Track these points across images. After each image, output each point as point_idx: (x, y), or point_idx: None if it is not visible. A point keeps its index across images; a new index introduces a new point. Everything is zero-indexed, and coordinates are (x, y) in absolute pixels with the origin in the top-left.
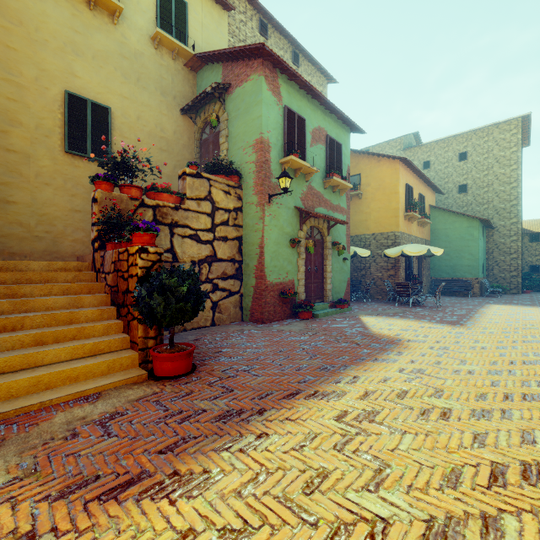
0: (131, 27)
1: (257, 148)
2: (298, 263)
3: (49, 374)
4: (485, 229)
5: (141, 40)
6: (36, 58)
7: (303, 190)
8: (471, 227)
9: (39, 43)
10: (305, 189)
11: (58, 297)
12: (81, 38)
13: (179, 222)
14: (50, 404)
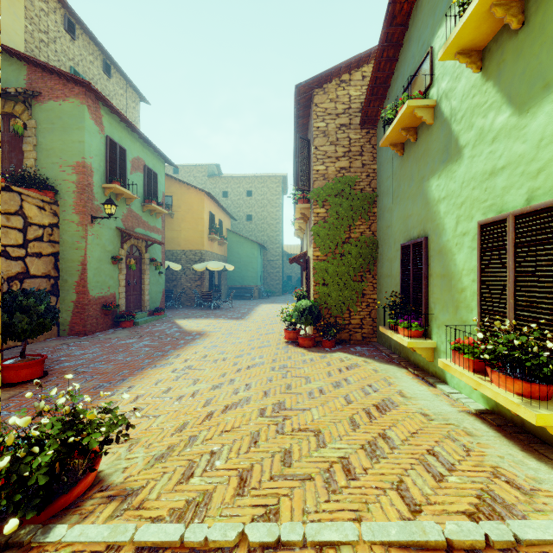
0: None
1: (79, 171)
2: (119, 278)
3: None
4: (262, 250)
5: None
6: None
7: (124, 212)
8: (253, 248)
9: None
10: (126, 211)
11: None
12: None
13: None
14: None
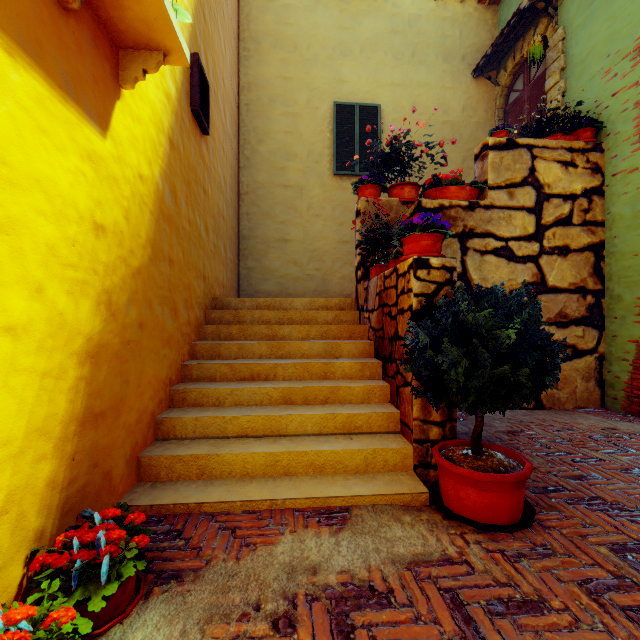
0: None
1: None
2: None
3: (288, 453)
4: None
5: None
6: (308, 79)
7: None
8: None
9: (310, 61)
10: None
11: (314, 341)
12: (348, 34)
13: (475, 229)
14: (282, 506)
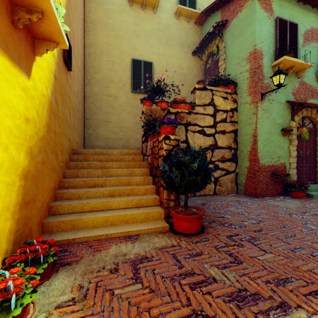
0: (163, 11)
1: (251, 59)
2: (289, 149)
3: (112, 216)
4: None
5: (169, 17)
6: (119, 45)
7: (294, 86)
8: None
9: (120, 37)
10: (297, 85)
11: (123, 169)
12: (138, 27)
13: (191, 122)
14: (111, 236)
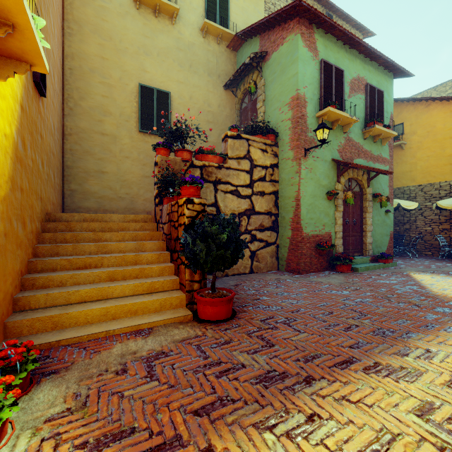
0: (185, 24)
1: (293, 105)
2: (335, 216)
3: (115, 306)
4: None
5: (192, 33)
6: (120, 63)
7: (340, 142)
8: None
9: (122, 51)
10: (343, 141)
11: (128, 242)
12: (149, 41)
13: (221, 179)
14: (113, 333)
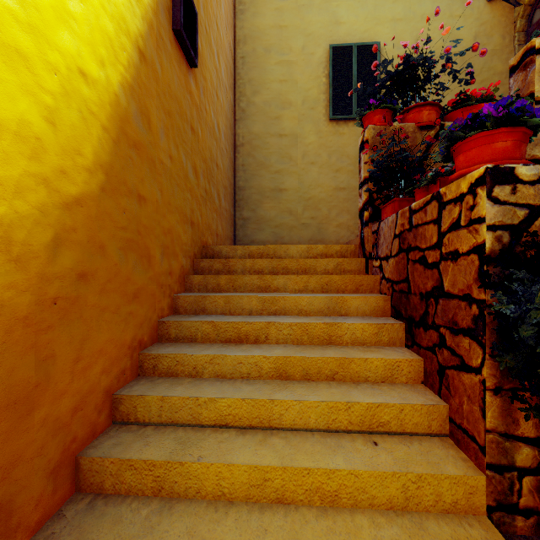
0: None
1: None
2: None
3: (282, 468)
4: None
5: None
6: (303, 25)
7: None
8: None
9: (305, 7)
10: None
11: (314, 295)
12: None
13: None
14: None
